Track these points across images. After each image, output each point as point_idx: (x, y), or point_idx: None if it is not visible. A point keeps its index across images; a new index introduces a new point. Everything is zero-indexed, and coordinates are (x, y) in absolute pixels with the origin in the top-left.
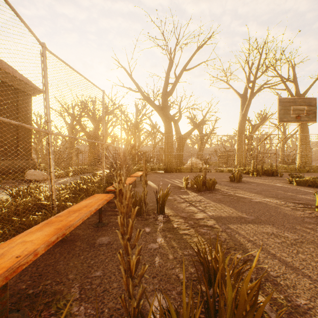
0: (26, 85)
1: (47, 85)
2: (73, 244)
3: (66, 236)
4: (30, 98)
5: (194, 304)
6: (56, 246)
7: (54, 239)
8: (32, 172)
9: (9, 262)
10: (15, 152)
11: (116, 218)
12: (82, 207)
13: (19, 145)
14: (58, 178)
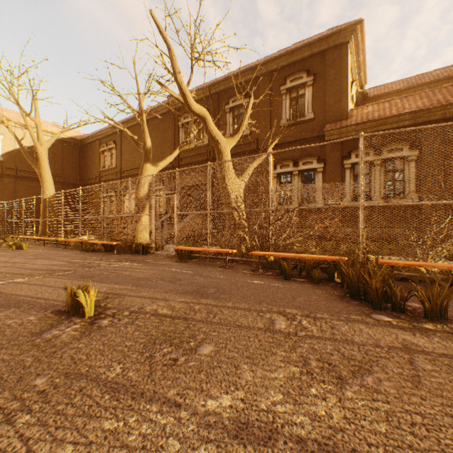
0: None
1: None
2: None
3: None
4: None
5: (416, 311)
6: None
7: (410, 264)
8: None
9: (388, 261)
10: None
11: None
12: None
13: None
14: None
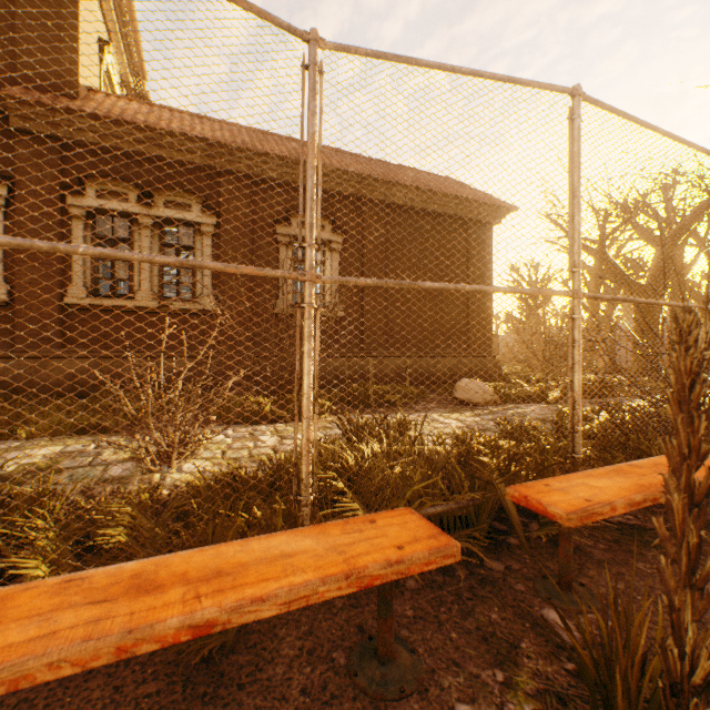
0: (479, 207)
1: (312, 142)
2: (186, 706)
3: (230, 643)
4: (488, 231)
5: None
6: (172, 664)
7: None
8: (464, 383)
9: None
10: (462, 342)
11: (475, 686)
12: (198, 574)
13: (468, 328)
14: (519, 403)
